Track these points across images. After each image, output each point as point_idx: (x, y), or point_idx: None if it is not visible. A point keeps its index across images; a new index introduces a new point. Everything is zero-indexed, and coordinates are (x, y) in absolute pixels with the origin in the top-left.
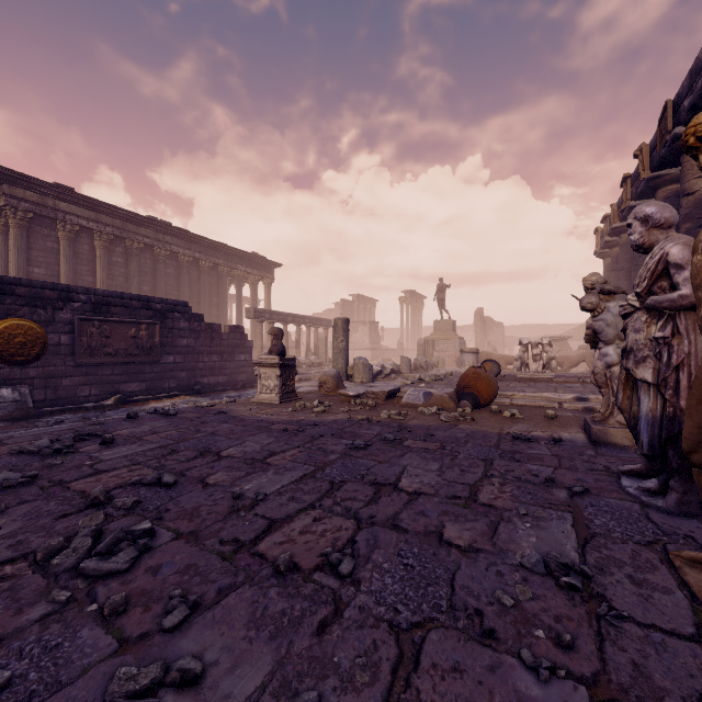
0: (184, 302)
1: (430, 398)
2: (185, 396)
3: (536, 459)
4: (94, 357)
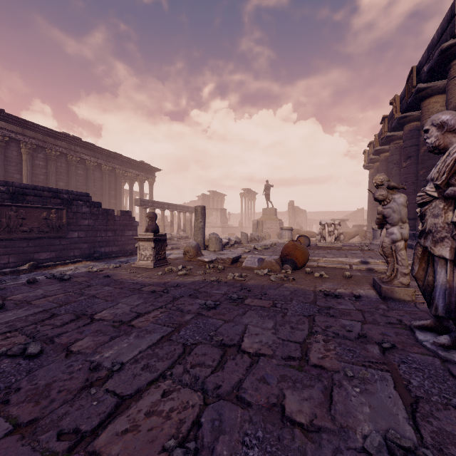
0: (86, 193)
1: (262, 263)
2: (86, 261)
3: (346, 314)
4: (12, 233)
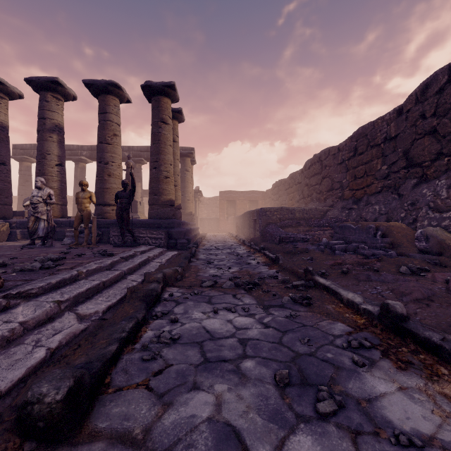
0: None
1: None
2: None
3: None
4: None
